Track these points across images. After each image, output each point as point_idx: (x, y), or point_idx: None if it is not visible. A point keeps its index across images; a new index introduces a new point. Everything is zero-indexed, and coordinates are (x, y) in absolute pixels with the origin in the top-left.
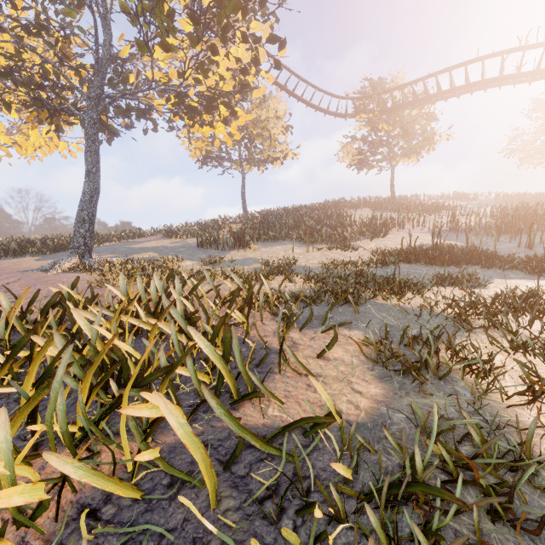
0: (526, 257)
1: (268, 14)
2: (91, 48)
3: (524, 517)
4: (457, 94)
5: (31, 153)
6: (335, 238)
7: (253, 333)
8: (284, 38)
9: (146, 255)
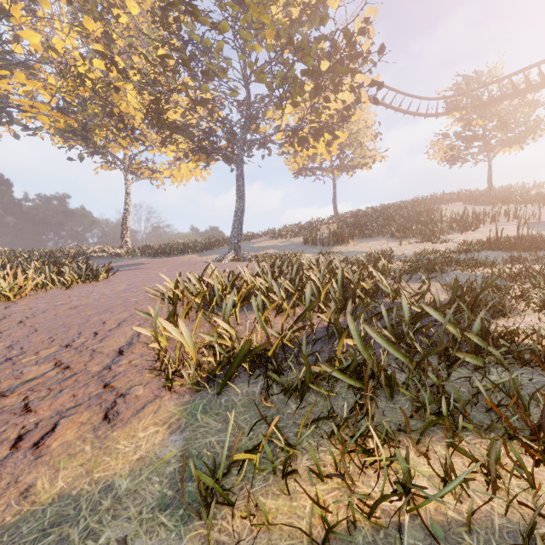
0: None
1: (367, 61)
2: (239, 110)
3: (483, 302)
4: None
5: (179, 181)
6: (426, 234)
7: None
8: (382, 82)
9: (270, 252)
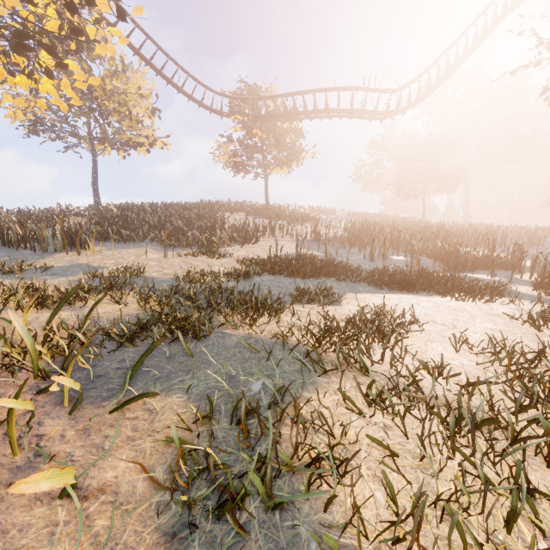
0: (371, 270)
1: None
2: None
3: None
4: (320, 117)
5: None
6: (203, 243)
7: None
8: None
9: None
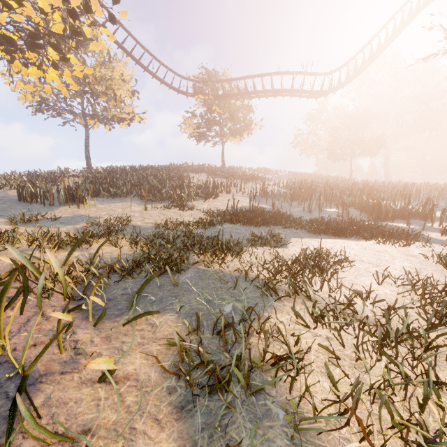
0: (309, 220)
1: None
2: None
3: None
4: (266, 96)
5: None
6: (174, 198)
7: (16, 341)
8: None
9: None
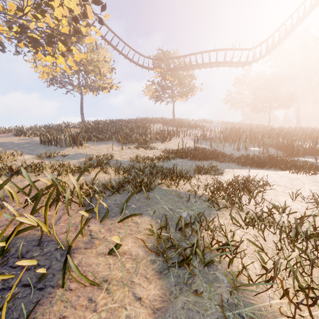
0: (238, 156)
1: None
2: None
3: None
4: (205, 67)
5: None
6: (141, 141)
7: (55, 229)
8: (105, 3)
9: None
